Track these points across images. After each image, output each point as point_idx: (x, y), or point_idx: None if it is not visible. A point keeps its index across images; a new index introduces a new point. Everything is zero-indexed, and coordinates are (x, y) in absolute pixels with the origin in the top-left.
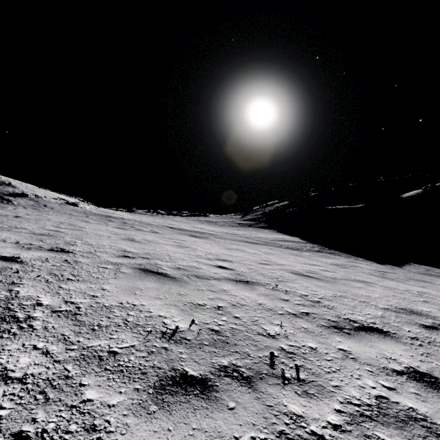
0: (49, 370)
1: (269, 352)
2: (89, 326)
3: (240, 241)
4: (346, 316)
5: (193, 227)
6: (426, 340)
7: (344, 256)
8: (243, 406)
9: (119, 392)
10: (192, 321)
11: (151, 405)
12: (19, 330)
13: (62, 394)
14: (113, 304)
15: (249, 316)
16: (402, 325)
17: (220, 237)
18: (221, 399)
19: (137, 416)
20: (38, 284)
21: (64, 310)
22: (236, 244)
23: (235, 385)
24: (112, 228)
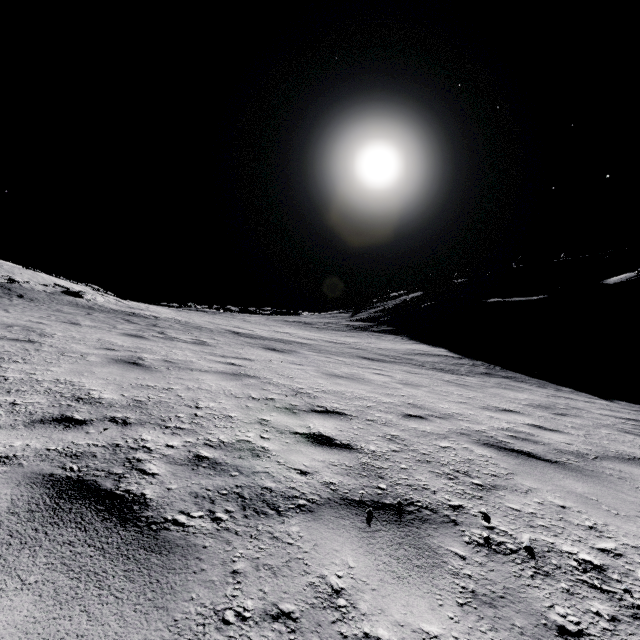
0: None
1: None
2: None
3: (353, 357)
4: None
5: (274, 331)
6: None
7: (534, 384)
8: None
9: None
10: None
11: None
12: None
13: None
14: None
15: None
16: None
17: (318, 350)
18: None
19: None
20: None
21: None
22: (346, 364)
23: None
24: (114, 336)
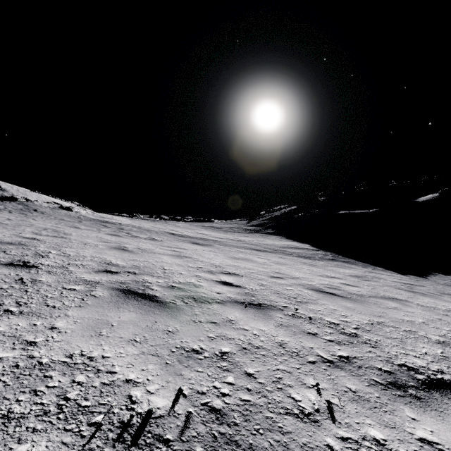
0: None
1: None
2: None
3: (247, 249)
4: (400, 360)
5: (196, 233)
6: None
7: (360, 265)
8: None
9: None
10: (178, 391)
11: None
12: None
13: None
14: (55, 358)
15: (267, 371)
16: None
17: (225, 244)
18: None
19: None
20: None
21: None
22: (242, 252)
23: None
24: (103, 235)
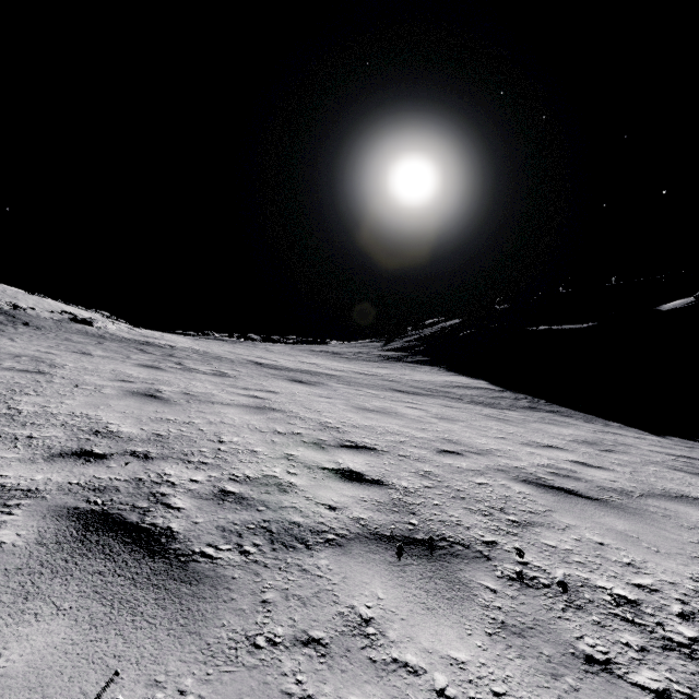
0: None
1: None
2: None
3: (386, 390)
4: None
5: (300, 362)
6: None
7: (581, 419)
8: None
9: None
10: None
11: None
12: None
13: None
14: None
15: None
16: None
17: (347, 382)
18: None
19: None
20: None
21: None
22: (378, 397)
23: None
24: (129, 367)
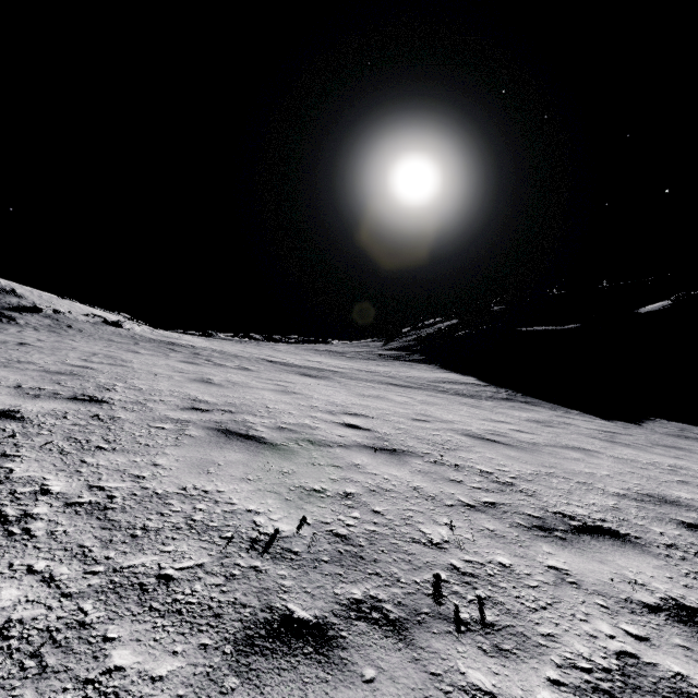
0: (52, 611)
1: (431, 573)
2: (128, 529)
3: (382, 383)
4: (558, 508)
5: (306, 360)
6: (691, 549)
7: (547, 408)
8: (390, 676)
9: (173, 652)
10: (302, 519)
11: (228, 677)
12: (6, 538)
13: (71, 658)
14: (170, 490)
15: (397, 510)
16: (650, 523)
17: (349, 377)
18: (351, 663)
19: (201, 697)
20: (46, 457)
21: (86, 501)
22: (374, 388)
23: (375, 635)
24: (175, 362)
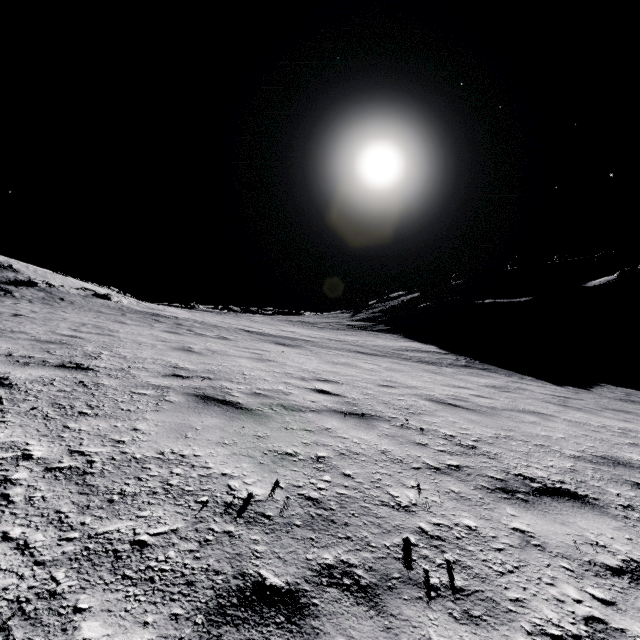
0: (24, 581)
1: (401, 537)
2: (105, 494)
3: (350, 351)
4: (518, 471)
5: (280, 330)
6: None
7: (503, 374)
8: None
9: (144, 623)
10: (275, 483)
11: None
12: None
13: (39, 632)
14: (148, 454)
15: (366, 473)
16: (606, 485)
17: (320, 345)
18: (323, 633)
19: None
20: (30, 423)
21: (66, 466)
22: (343, 356)
23: (347, 603)
24: (159, 332)
